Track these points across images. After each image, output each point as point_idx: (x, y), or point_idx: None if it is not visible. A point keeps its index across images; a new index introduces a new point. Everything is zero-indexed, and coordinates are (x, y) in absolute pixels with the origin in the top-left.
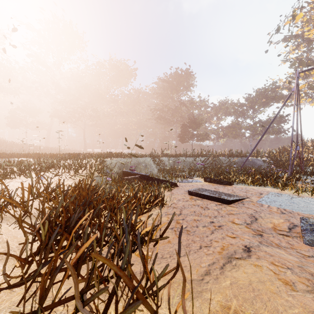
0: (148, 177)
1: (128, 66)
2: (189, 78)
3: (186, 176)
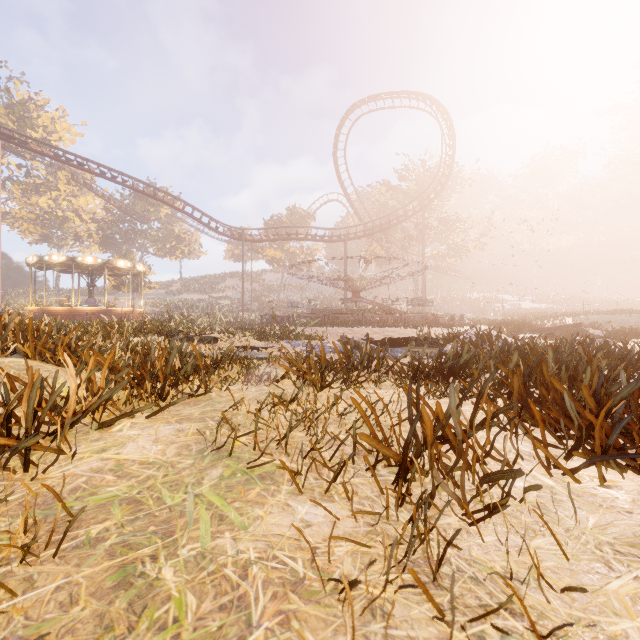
0: (583, 325)
1: None
2: None
3: None
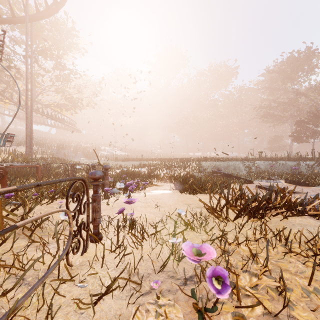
0: (228, 175)
1: (228, 67)
2: (311, 58)
3: (271, 178)
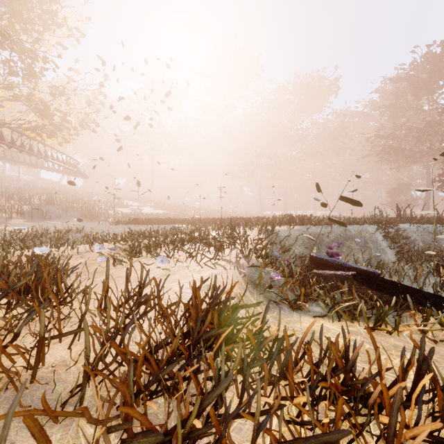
0: (380, 281)
1: (324, 79)
2: None
3: None
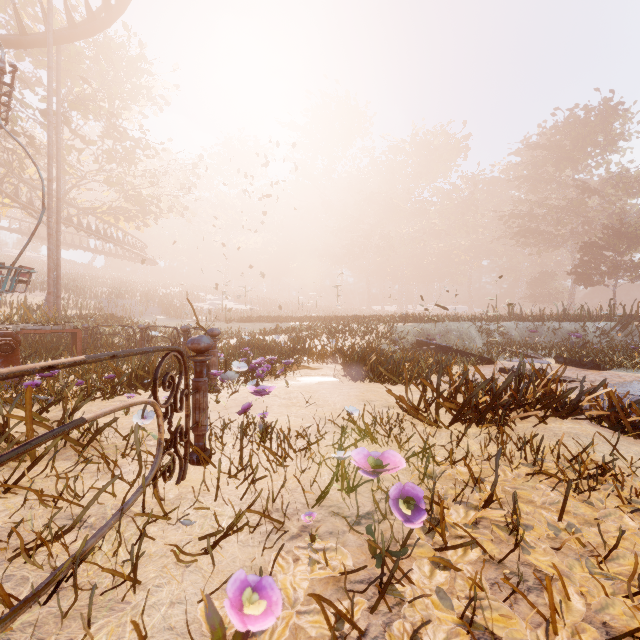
0: (448, 349)
1: (449, 137)
2: (610, 121)
3: (530, 354)
